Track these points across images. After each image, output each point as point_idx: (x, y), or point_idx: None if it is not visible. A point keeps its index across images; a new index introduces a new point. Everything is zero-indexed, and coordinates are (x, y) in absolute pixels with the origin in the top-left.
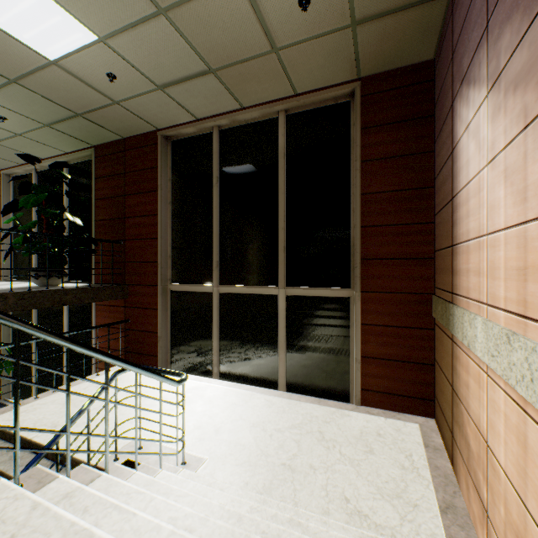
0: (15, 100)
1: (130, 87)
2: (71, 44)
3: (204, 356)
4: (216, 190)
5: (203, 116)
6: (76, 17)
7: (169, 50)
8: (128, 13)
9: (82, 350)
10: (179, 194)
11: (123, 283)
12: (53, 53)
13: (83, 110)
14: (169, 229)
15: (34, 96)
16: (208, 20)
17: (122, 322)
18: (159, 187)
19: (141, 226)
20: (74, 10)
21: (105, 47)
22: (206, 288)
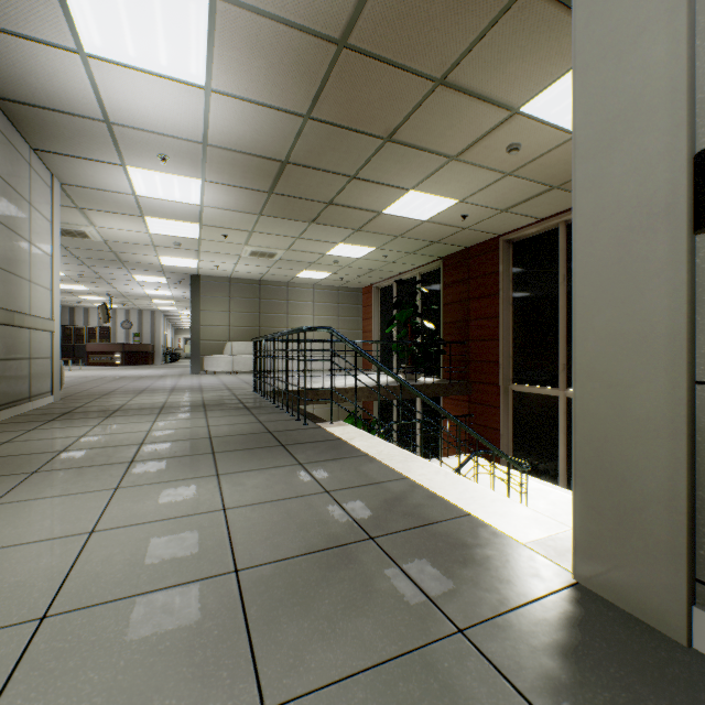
0: (396, 245)
1: (477, 217)
2: (439, 209)
3: (548, 462)
4: (562, 289)
5: (547, 216)
6: (445, 197)
7: (512, 189)
8: (481, 184)
9: (465, 429)
10: (520, 295)
11: (467, 380)
12: (426, 217)
13: (438, 239)
14: (510, 329)
15: (407, 240)
16: (549, 164)
17: (466, 416)
18: (500, 290)
19: (483, 328)
20: (445, 195)
21: (462, 204)
22: (550, 391)
